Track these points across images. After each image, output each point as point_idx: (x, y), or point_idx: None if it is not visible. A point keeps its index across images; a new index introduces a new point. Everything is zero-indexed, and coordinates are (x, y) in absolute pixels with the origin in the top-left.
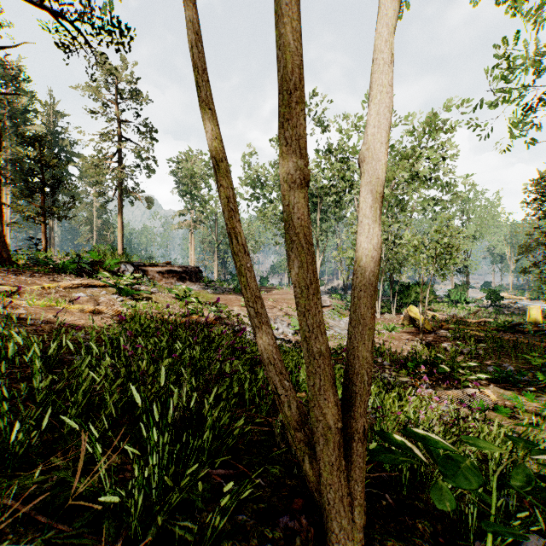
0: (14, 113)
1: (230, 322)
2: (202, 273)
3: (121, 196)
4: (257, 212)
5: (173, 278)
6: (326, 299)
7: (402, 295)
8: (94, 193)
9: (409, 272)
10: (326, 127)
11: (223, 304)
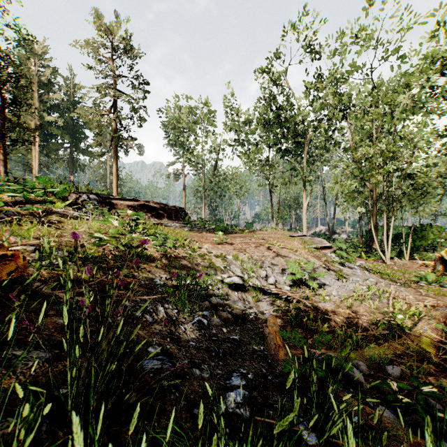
0: (40, 86)
1: (191, 265)
2: (187, 215)
3: (116, 145)
4: (241, 156)
5: (147, 214)
6: (320, 239)
7: (414, 237)
8: (93, 143)
9: (397, 217)
10: (316, 54)
11: (188, 239)
